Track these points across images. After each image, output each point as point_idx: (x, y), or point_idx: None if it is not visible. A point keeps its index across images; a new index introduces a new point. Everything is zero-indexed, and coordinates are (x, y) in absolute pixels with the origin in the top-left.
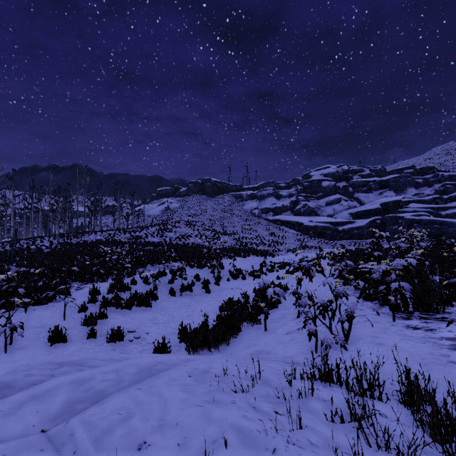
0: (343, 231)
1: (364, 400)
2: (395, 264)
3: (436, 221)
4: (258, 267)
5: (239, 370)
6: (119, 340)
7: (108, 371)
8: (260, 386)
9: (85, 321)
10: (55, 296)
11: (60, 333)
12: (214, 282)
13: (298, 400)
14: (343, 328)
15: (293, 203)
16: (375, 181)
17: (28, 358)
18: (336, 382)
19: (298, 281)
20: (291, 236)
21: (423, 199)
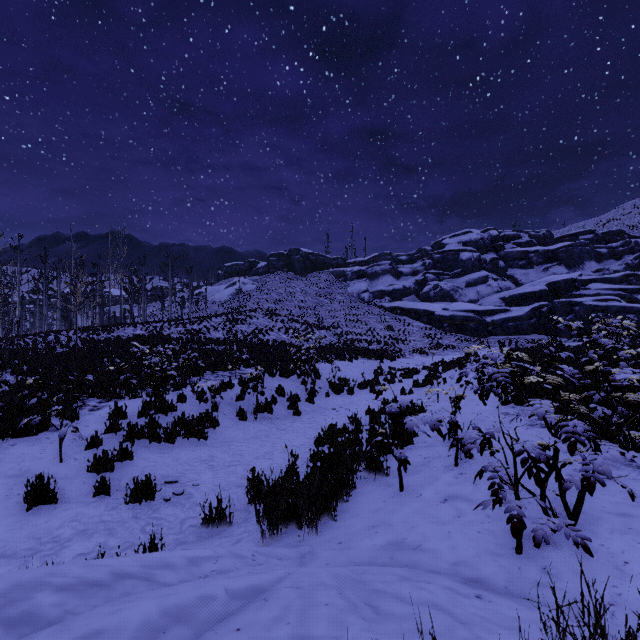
0: (492, 323)
1: None
2: None
3: (631, 309)
4: (372, 375)
5: None
6: (147, 499)
7: None
8: None
9: (93, 465)
10: (45, 422)
11: (46, 487)
12: (306, 398)
13: None
14: (565, 499)
15: (419, 283)
16: (538, 251)
17: None
18: None
19: (457, 402)
20: (416, 331)
21: (609, 276)
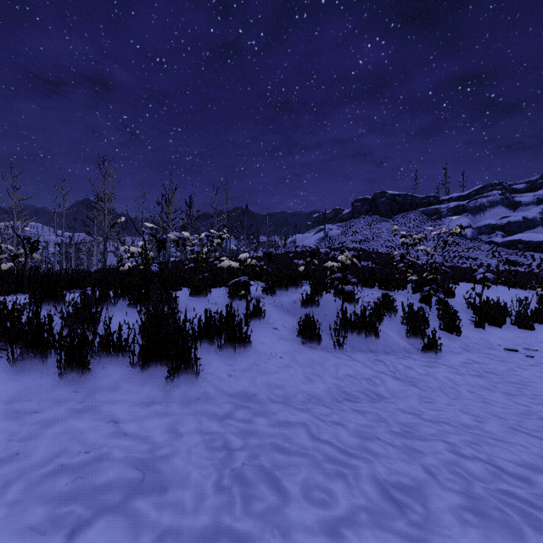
0: None
1: None
2: None
3: None
4: (537, 306)
5: None
6: None
7: None
8: None
9: None
10: None
11: None
12: (439, 323)
13: None
14: None
15: None
16: None
17: None
18: None
19: None
20: None
21: None
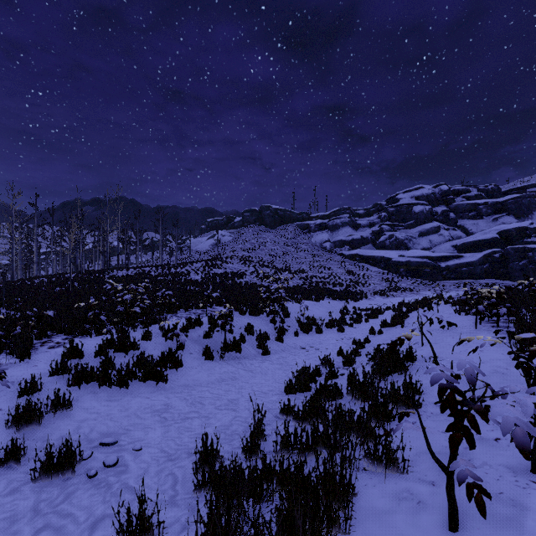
0: (446, 268)
1: None
2: None
3: None
4: (338, 315)
5: None
6: (64, 475)
7: None
8: None
9: (15, 420)
10: None
11: None
12: (275, 337)
13: None
14: None
15: (376, 234)
16: (487, 203)
17: None
18: None
19: None
20: (374, 275)
21: None
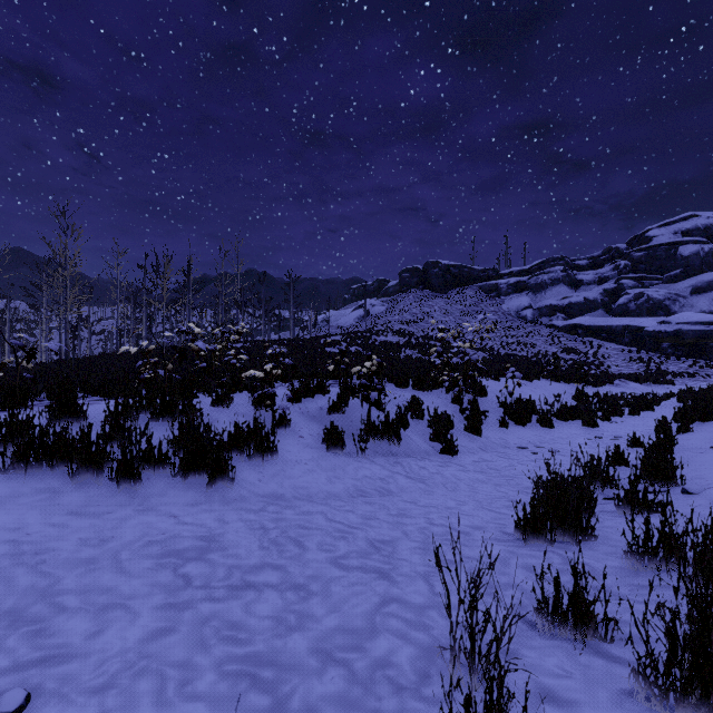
0: None
1: None
2: None
3: None
4: (571, 402)
5: None
6: None
7: None
8: None
9: None
10: None
11: None
12: (463, 424)
13: None
14: None
15: (610, 294)
16: None
17: None
18: None
19: None
20: (614, 354)
21: None
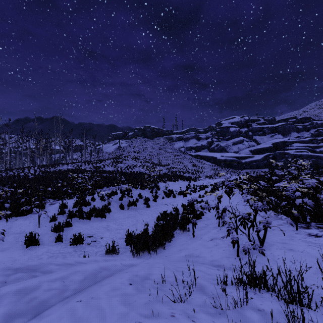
0: (245, 163)
1: (296, 309)
2: (307, 183)
3: (313, 156)
4: (185, 189)
5: (176, 277)
6: (79, 244)
7: (55, 279)
8: (196, 294)
9: (54, 229)
10: (31, 209)
11: (34, 238)
12: (152, 199)
13: (234, 309)
14: (259, 236)
15: (209, 143)
16: (268, 127)
17: (7, 258)
18: (263, 288)
19: (219, 198)
20: (207, 167)
21: (303, 140)
